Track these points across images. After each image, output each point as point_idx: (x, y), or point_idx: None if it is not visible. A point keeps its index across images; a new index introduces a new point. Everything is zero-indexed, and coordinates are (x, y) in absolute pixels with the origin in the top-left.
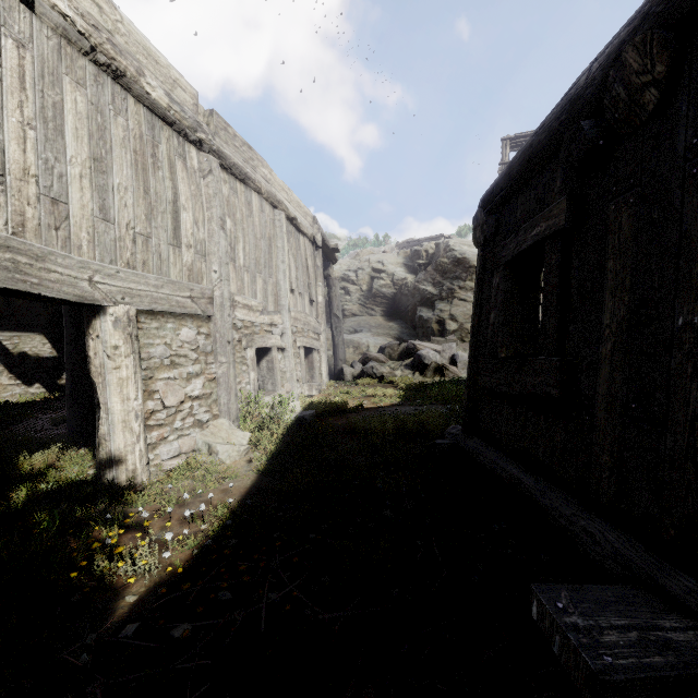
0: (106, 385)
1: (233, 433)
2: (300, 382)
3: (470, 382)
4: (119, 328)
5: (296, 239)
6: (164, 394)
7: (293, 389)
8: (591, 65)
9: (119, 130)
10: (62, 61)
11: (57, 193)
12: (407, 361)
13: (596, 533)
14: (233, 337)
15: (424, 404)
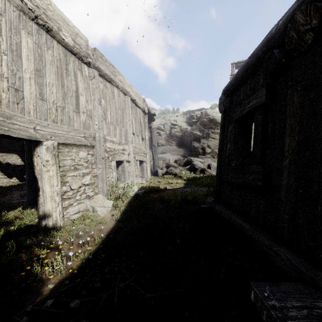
0: (42, 179)
1: (105, 201)
2: (137, 176)
3: (217, 177)
4: (49, 152)
5: (135, 109)
6: (71, 183)
7: (134, 180)
8: (278, 22)
9: (49, 56)
10: (21, 22)
11: (18, 86)
12: (187, 167)
13: (281, 254)
14: (105, 156)
15: (195, 187)
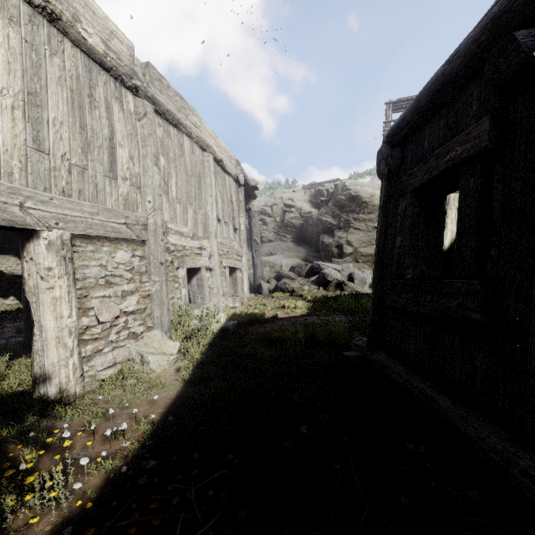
0: (39, 304)
1: (165, 343)
2: (225, 296)
3: (375, 300)
4: (52, 251)
5: (222, 177)
6: (98, 311)
7: (220, 302)
8: None
9: (55, 69)
10: None
11: None
12: (313, 278)
13: None
14: (166, 259)
15: (329, 314)
